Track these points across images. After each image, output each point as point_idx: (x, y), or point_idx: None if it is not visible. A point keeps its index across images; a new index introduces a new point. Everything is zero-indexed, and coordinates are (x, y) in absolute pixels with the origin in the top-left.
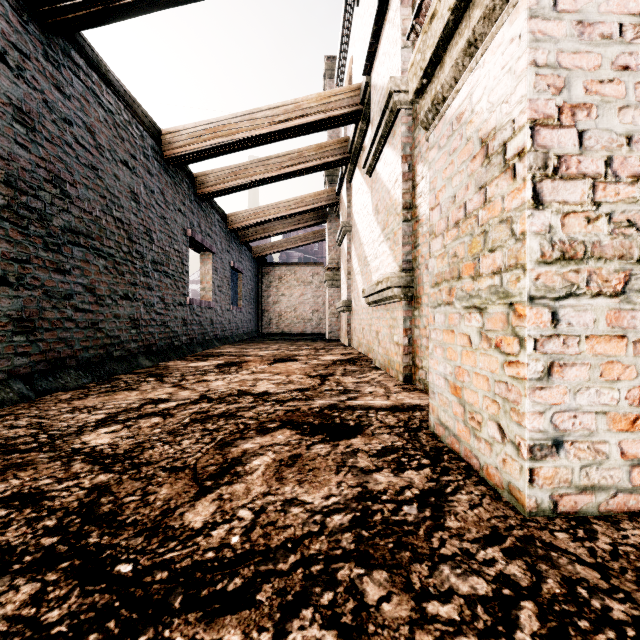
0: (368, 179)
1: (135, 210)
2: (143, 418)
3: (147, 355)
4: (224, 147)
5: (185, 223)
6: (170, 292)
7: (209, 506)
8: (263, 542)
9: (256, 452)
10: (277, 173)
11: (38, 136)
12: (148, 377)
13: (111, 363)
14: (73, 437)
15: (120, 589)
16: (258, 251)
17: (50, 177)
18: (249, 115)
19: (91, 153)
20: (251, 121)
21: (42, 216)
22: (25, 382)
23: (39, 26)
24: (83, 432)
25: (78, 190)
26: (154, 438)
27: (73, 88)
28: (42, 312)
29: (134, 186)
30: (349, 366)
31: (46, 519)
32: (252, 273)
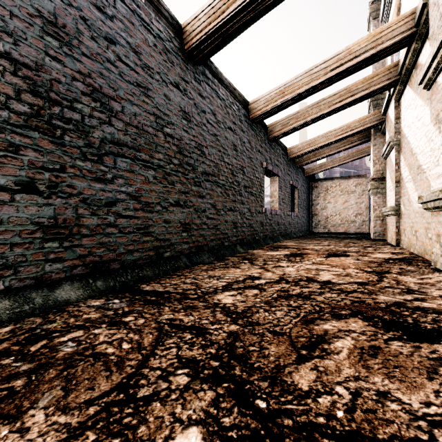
0: (423, 93)
1: (235, 156)
2: (247, 289)
3: (241, 245)
4: (289, 101)
5: (262, 159)
6: (253, 205)
7: (309, 373)
8: (368, 428)
9: (336, 334)
10: (328, 110)
11: (192, 124)
12: (244, 260)
13: (223, 249)
14: (213, 295)
15: (262, 420)
16: (309, 171)
17: (196, 145)
18: (307, 73)
19: (214, 127)
20: (309, 77)
21: (193, 167)
22: (187, 258)
23: (192, 64)
24: (217, 292)
25: (208, 149)
26: (257, 305)
27: (206, 92)
28: (193, 220)
29: (234, 141)
30: (404, 265)
31: (210, 347)
32: (304, 188)
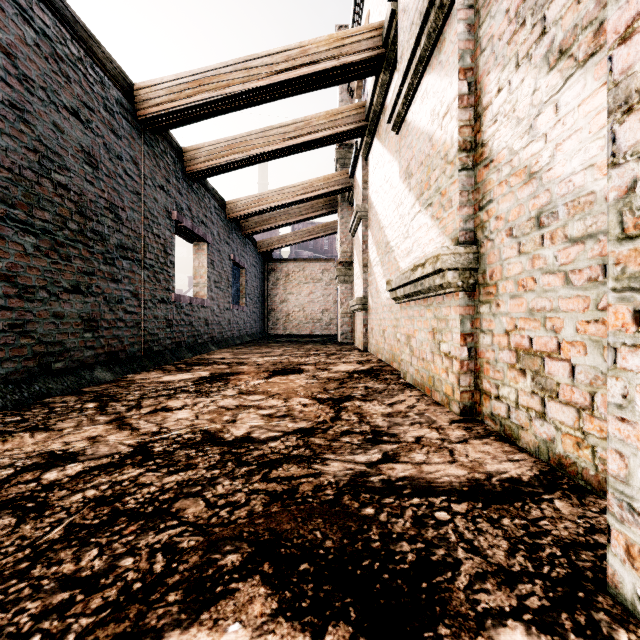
0: (391, 144)
1: (90, 177)
2: None
3: (110, 365)
4: (212, 105)
5: (169, 204)
6: (147, 286)
7: None
8: None
9: None
10: (280, 146)
11: None
12: (90, 401)
13: (46, 379)
14: None
15: None
16: (263, 245)
17: None
18: (243, 63)
19: (8, 84)
20: (245, 71)
21: None
22: None
23: None
24: None
25: None
26: None
27: None
28: None
29: (89, 145)
30: (371, 382)
31: None
32: (257, 269)
